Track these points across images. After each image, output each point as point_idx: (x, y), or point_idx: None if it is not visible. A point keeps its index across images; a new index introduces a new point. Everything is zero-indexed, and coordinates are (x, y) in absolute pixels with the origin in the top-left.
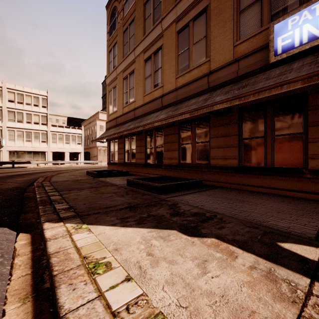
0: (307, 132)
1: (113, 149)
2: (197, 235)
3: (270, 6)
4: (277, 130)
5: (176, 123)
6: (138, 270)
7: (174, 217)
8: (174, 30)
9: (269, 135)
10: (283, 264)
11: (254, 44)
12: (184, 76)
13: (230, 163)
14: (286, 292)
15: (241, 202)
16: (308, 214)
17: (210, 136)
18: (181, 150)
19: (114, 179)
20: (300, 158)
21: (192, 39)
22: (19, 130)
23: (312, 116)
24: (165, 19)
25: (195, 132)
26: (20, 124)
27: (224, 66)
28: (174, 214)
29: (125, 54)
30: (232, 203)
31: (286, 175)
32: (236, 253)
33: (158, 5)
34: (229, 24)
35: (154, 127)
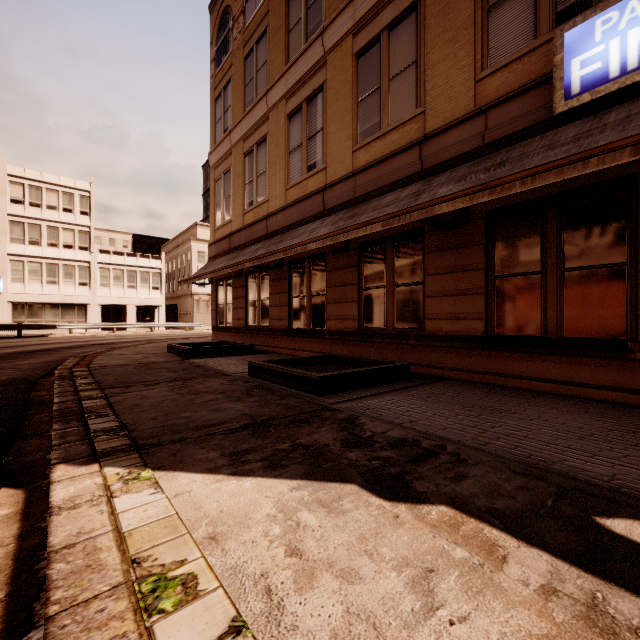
0: (635, 263)
1: (223, 300)
2: (404, 496)
3: None
4: (570, 259)
5: (354, 244)
6: (263, 600)
7: (351, 450)
8: (349, 50)
9: (553, 268)
10: (623, 582)
11: (519, 76)
12: (370, 145)
13: (467, 329)
14: None
15: (497, 414)
16: None
17: (424, 271)
18: (363, 301)
19: (225, 361)
20: (620, 317)
21: (387, 69)
22: (32, 260)
23: None
24: (331, 28)
25: (394, 264)
26: (34, 248)
27: (454, 124)
28: (351, 442)
29: (249, 103)
30: (476, 415)
31: (589, 355)
32: (501, 549)
33: (315, 1)
34: (466, 35)
35: (307, 253)
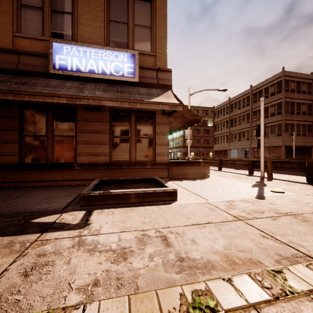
0: (77, 136)
1: None
2: None
3: (51, 24)
4: (57, 132)
5: None
6: None
7: None
8: None
9: (50, 135)
10: (27, 233)
11: (36, 47)
12: None
13: (8, 160)
14: (17, 248)
15: (15, 198)
16: (69, 195)
17: None
18: None
19: None
20: (72, 155)
21: None
22: None
23: (79, 125)
24: None
25: None
26: None
27: None
28: None
29: None
30: (2, 201)
31: (63, 169)
32: None
33: None
34: (7, 7)
35: None
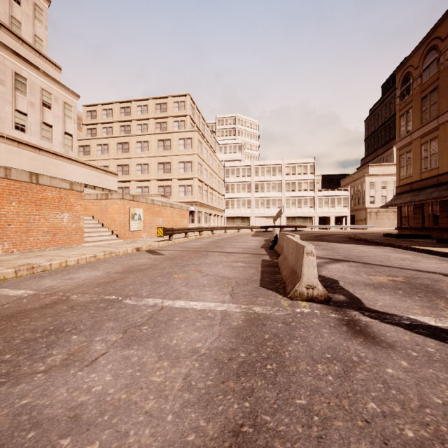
0: None
1: (405, 214)
2: None
3: None
4: None
5: None
6: None
7: None
8: None
9: None
10: None
11: None
12: None
13: None
14: None
15: None
16: None
17: None
18: None
19: (418, 240)
20: None
21: None
22: (292, 198)
23: None
24: None
25: None
26: (293, 193)
27: None
28: None
29: (424, 120)
30: None
31: None
32: None
33: None
34: None
35: None
